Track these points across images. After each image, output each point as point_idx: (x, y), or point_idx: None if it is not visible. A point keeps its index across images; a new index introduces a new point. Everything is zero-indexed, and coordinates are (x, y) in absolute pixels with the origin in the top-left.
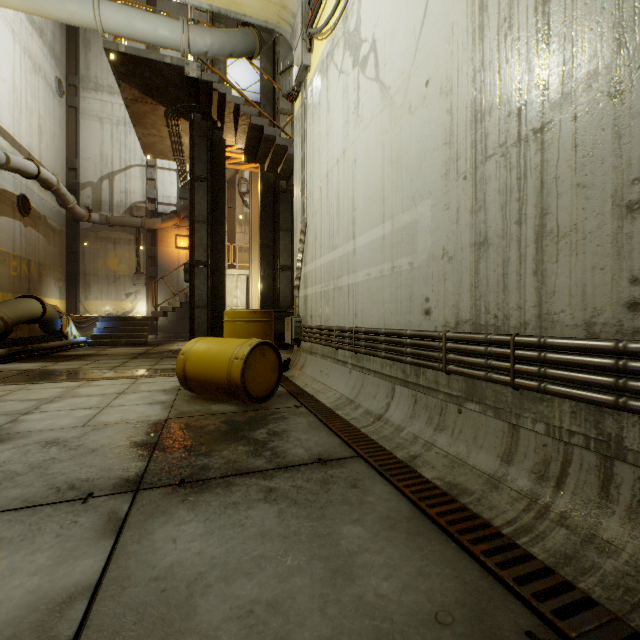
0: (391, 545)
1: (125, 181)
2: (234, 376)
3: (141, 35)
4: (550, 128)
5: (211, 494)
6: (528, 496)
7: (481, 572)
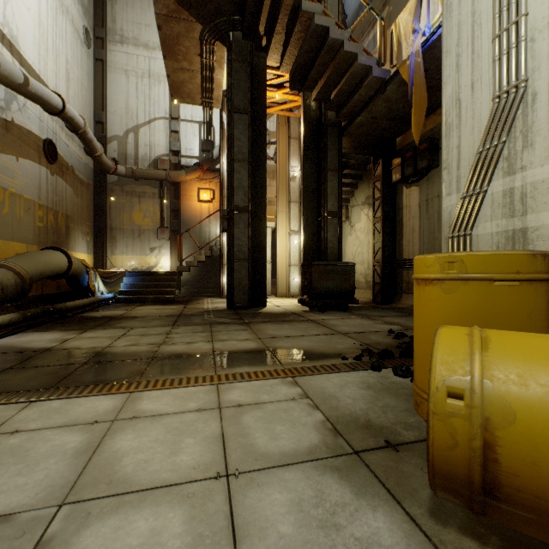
0: None
1: (149, 134)
2: None
3: None
4: None
5: None
6: None
7: None
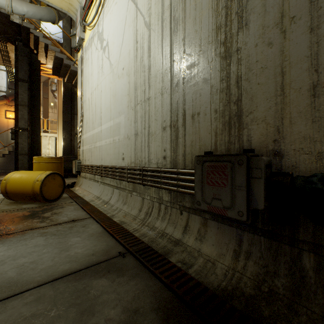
0: (88, 240)
1: None
2: (36, 189)
3: None
4: (150, 99)
5: (13, 237)
6: (142, 220)
7: (115, 242)
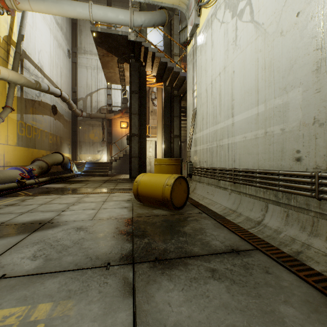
0: None
1: (97, 96)
2: (166, 195)
3: (110, 20)
4: None
5: (177, 270)
6: None
7: None
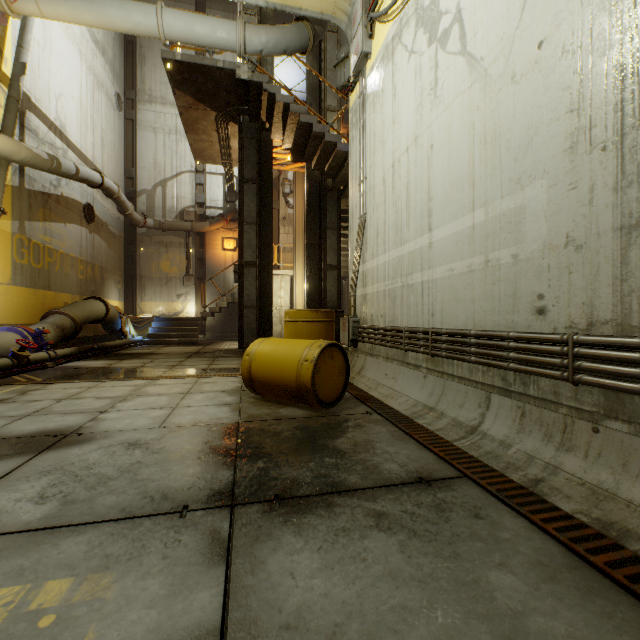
0: (564, 606)
1: (176, 187)
2: (304, 379)
3: (200, 39)
4: None
5: (313, 515)
6: None
7: None
